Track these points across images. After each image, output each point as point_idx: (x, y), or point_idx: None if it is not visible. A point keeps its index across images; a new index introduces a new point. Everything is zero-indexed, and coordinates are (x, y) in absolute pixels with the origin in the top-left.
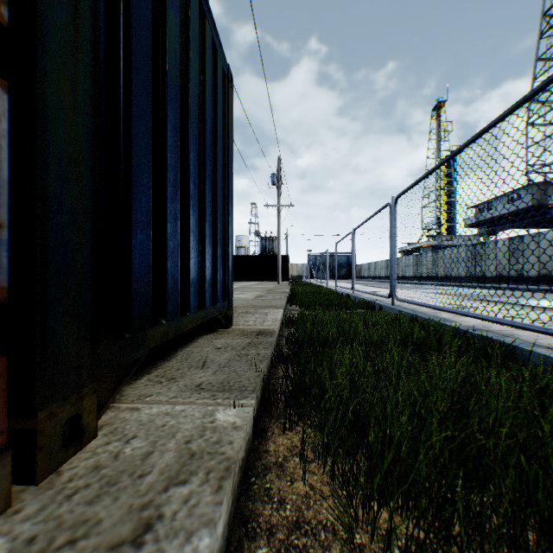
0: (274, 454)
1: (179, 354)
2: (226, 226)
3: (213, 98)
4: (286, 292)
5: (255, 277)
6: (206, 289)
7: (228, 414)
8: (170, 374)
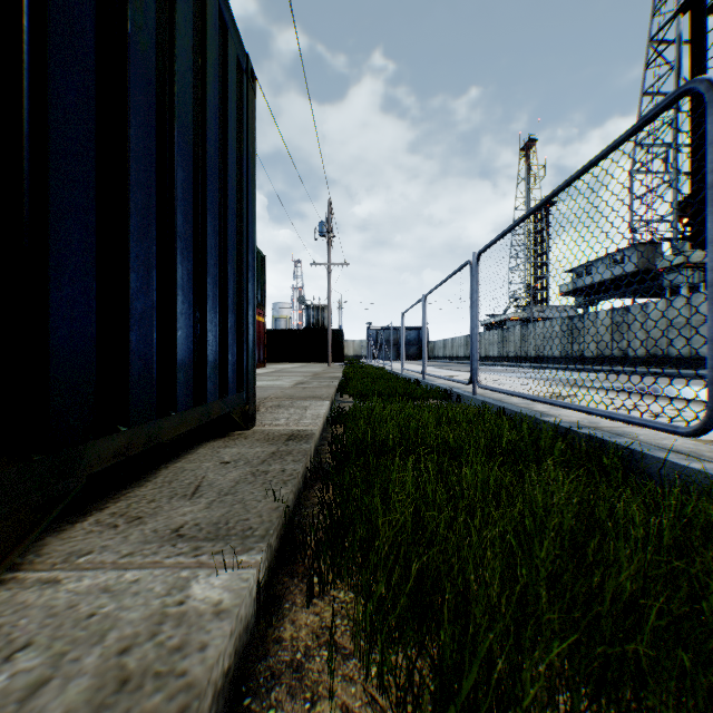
0: (290, 644)
1: (161, 474)
2: (244, 285)
3: (222, 98)
4: (337, 377)
5: (298, 358)
6: (208, 376)
7: (212, 584)
8: (137, 510)
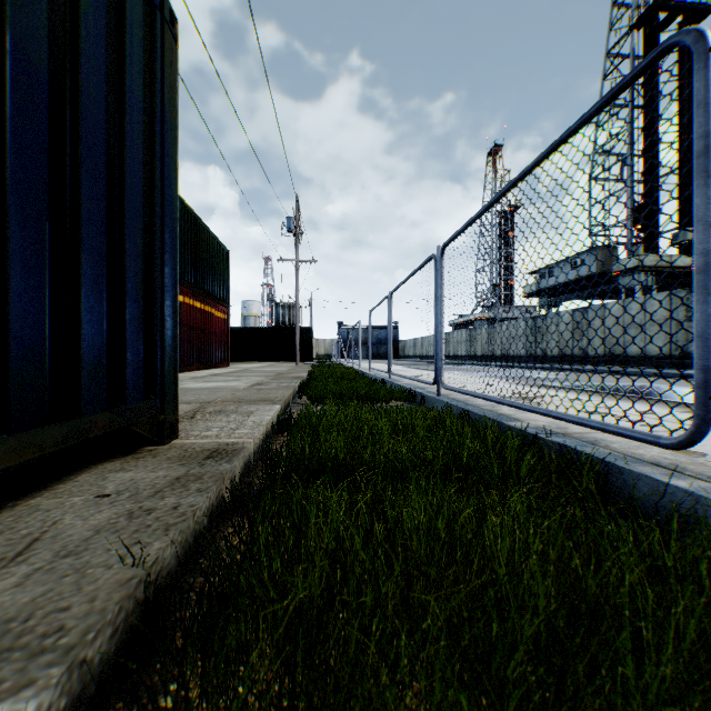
0: None
1: None
2: (158, 269)
3: (117, 28)
4: (300, 377)
5: (266, 357)
6: (85, 381)
7: None
8: None
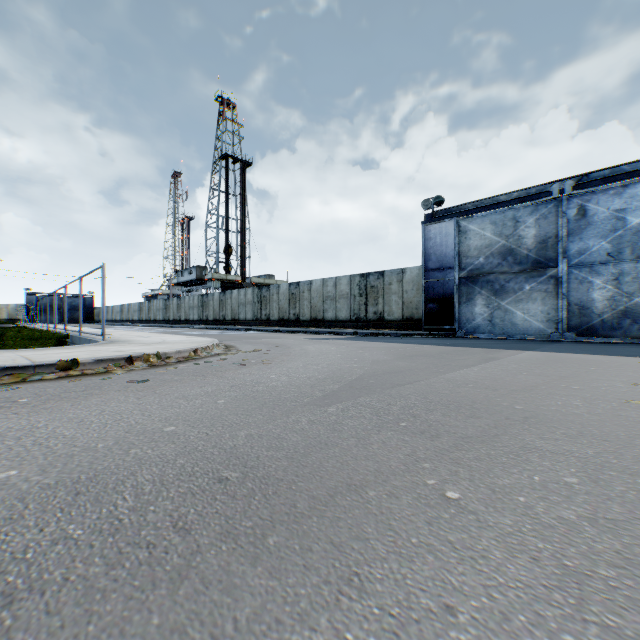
0: None
1: None
2: None
3: None
4: None
5: None
6: None
7: None
8: None
